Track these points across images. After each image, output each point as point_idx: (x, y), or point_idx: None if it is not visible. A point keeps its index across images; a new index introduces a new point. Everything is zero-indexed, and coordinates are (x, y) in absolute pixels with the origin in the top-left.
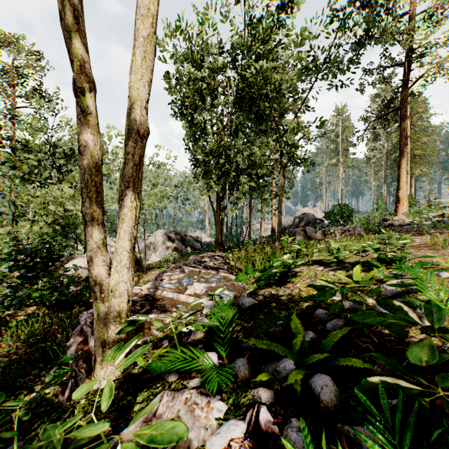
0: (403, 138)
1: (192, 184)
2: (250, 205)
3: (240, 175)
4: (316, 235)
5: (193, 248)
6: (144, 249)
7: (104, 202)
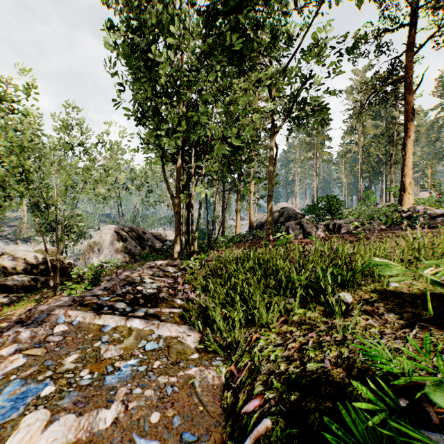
0: (410, 113)
1: (157, 174)
2: (223, 199)
3: (211, 145)
4: (318, 231)
5: (153, 248)
6: (86, 251)
7: (4, 182)
